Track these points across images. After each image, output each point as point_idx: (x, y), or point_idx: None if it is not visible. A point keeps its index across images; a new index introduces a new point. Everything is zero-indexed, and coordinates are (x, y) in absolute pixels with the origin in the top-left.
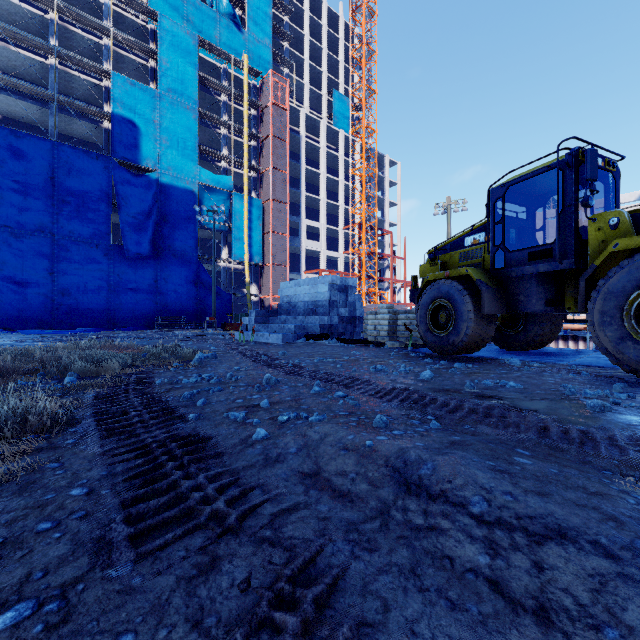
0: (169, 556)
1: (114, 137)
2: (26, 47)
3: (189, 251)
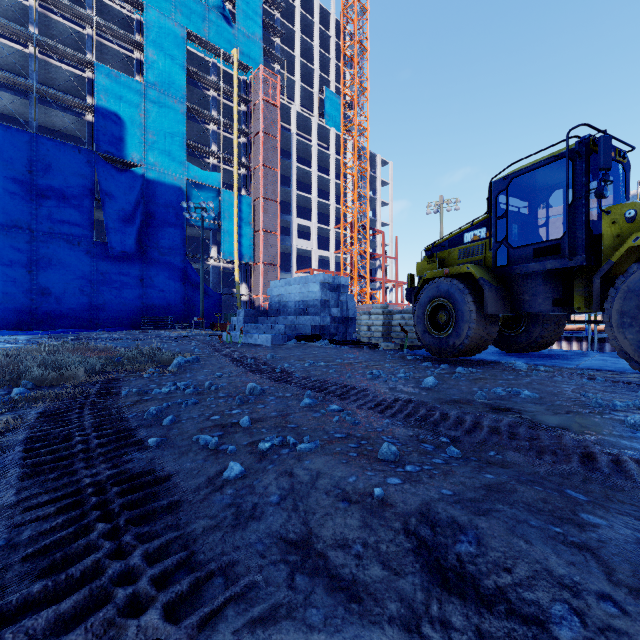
0: None
1: (97, 130)
2: (3, 34)
3: (177, 249)
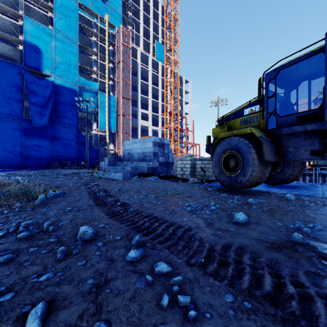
0: None
1: (25, 55)
2: None
3: (73, 124)
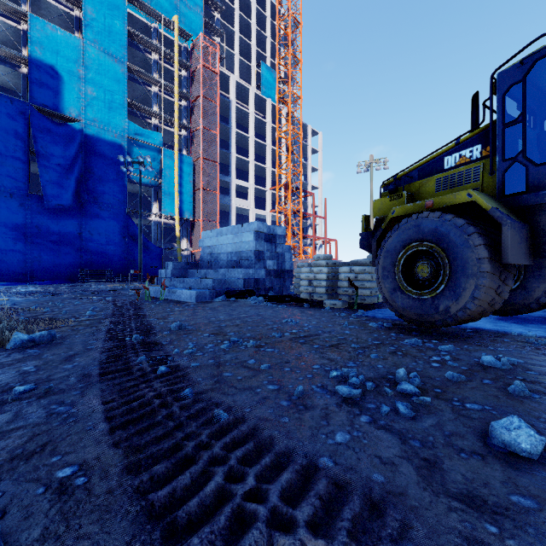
0: None
1: (32, 82)
2: None
3: (117, 204)
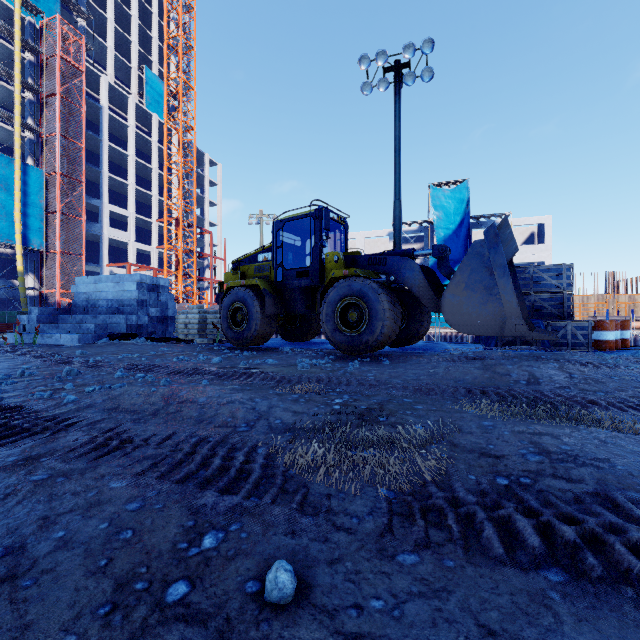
0: (22, 442)
1: None
2: None
3: None
